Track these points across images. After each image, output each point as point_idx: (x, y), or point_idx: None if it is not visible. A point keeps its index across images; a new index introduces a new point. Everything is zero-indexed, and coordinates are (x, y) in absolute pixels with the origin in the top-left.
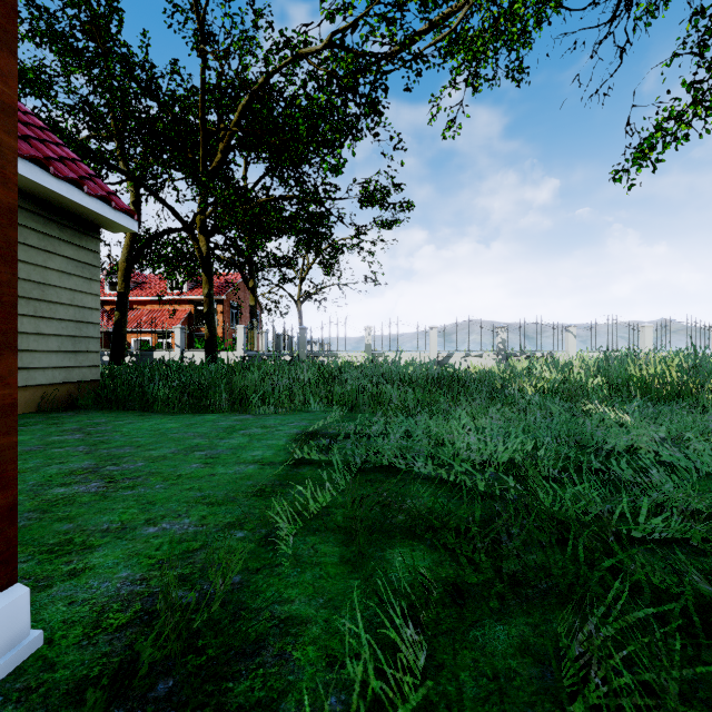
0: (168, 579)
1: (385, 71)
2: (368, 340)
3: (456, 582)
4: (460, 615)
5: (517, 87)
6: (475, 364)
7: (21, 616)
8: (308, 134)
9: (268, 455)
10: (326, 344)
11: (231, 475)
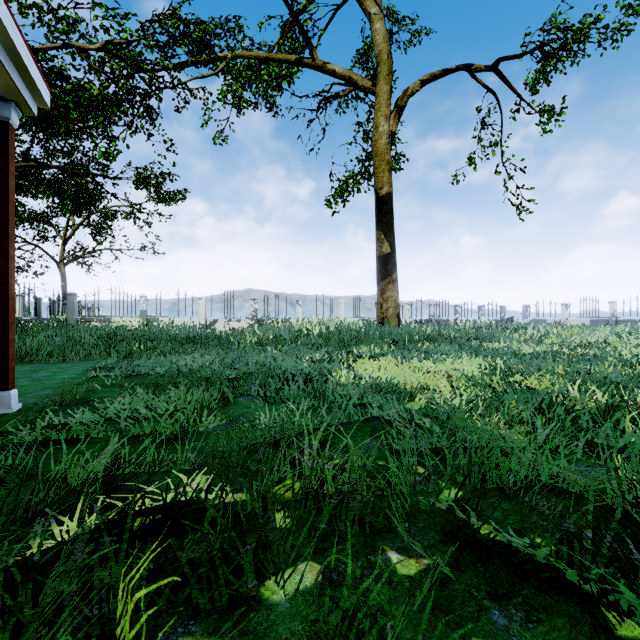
0: (63, 389)
1: (158, 88)
2: (143, 307)
3: (157, 384)
4: (158, 391)
5: (274, 116)
6: (236, 327)
7: (17, 397)
8: (81, 120)
9: (73, 376)
10: (96, 308)
11: (56, 382)
